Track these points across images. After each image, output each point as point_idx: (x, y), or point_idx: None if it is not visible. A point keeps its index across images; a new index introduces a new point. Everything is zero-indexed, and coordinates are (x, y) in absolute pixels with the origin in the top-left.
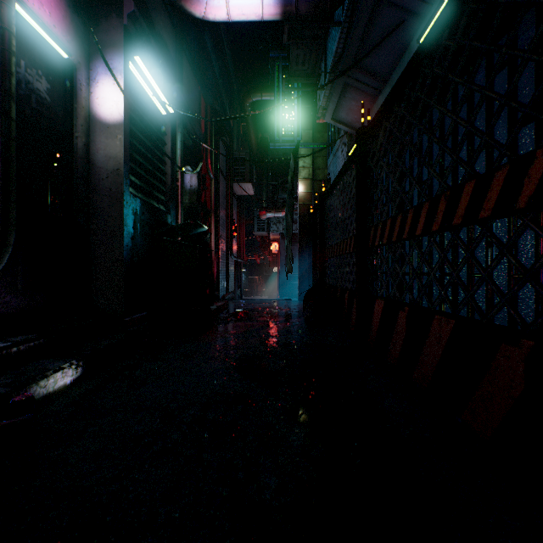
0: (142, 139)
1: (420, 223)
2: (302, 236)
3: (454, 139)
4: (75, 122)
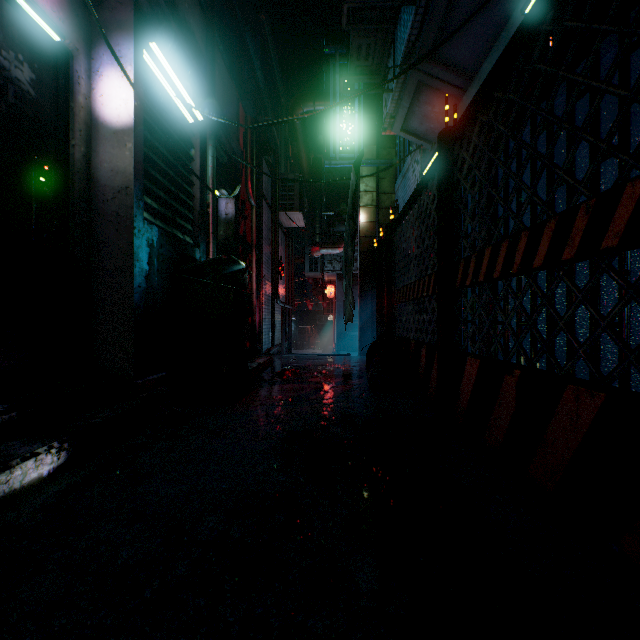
0: (161, 151)
1: (540, 250)
2: (364, 276)
3: (569, 144)
4: (72, 126)
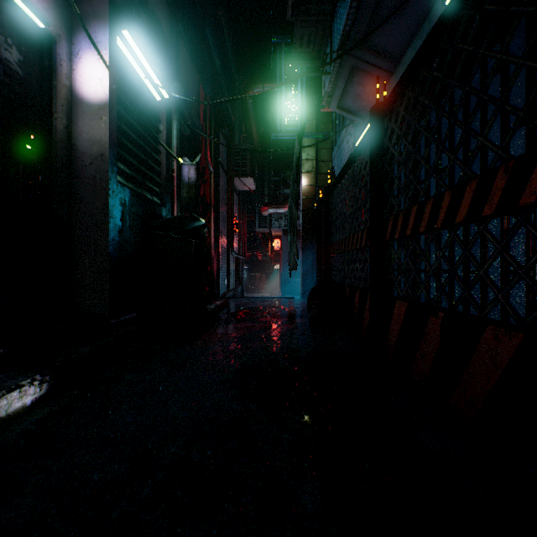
0: (132, 124)
1: (462, 207)
2: (305, 231)
3: (483, 117)
4: (55, 102)
